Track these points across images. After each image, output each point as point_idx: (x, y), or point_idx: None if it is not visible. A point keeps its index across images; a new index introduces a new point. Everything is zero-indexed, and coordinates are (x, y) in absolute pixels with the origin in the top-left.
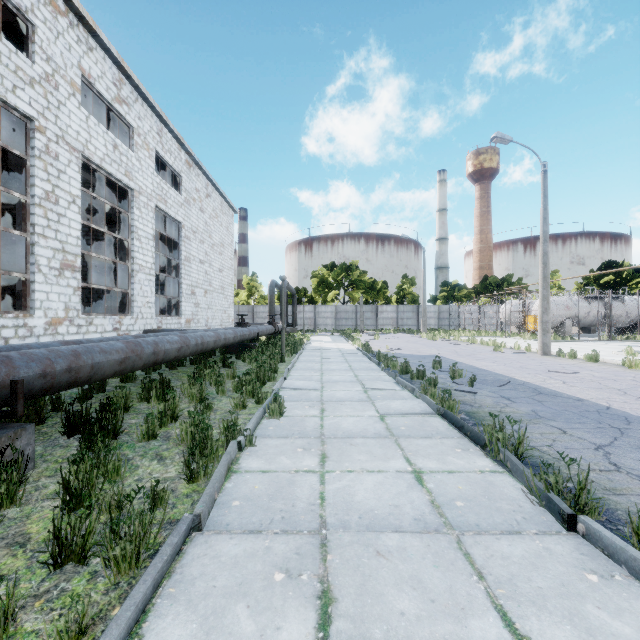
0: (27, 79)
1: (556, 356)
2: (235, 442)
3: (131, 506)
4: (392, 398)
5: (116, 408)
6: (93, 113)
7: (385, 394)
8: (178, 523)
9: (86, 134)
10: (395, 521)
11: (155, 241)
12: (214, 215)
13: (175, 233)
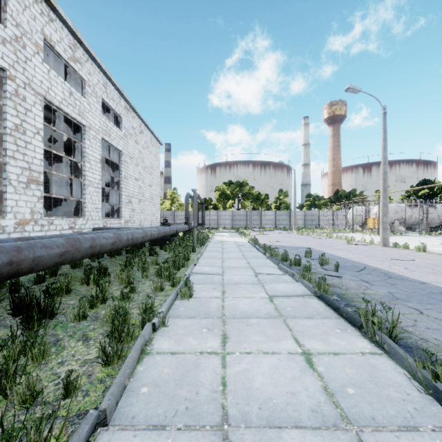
0: (0, 39)
1: (393, 247)
2: (150, 324)
3: (47, 393)
4: (277, 281)
5: (59, 291)
6: (56, 70)
7: (271, 278)
8: (81, 423)
9: (48, 83)
10: (293, 413)
11: (103, 164)
12: (146, 146)
13: (117, 158)
